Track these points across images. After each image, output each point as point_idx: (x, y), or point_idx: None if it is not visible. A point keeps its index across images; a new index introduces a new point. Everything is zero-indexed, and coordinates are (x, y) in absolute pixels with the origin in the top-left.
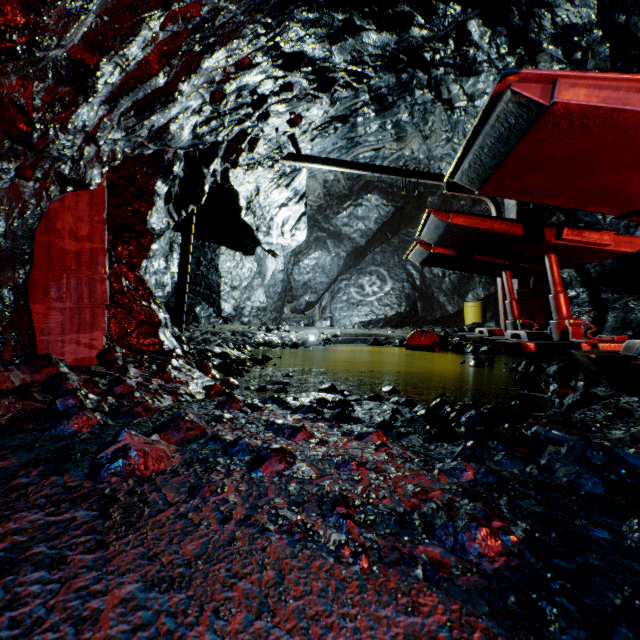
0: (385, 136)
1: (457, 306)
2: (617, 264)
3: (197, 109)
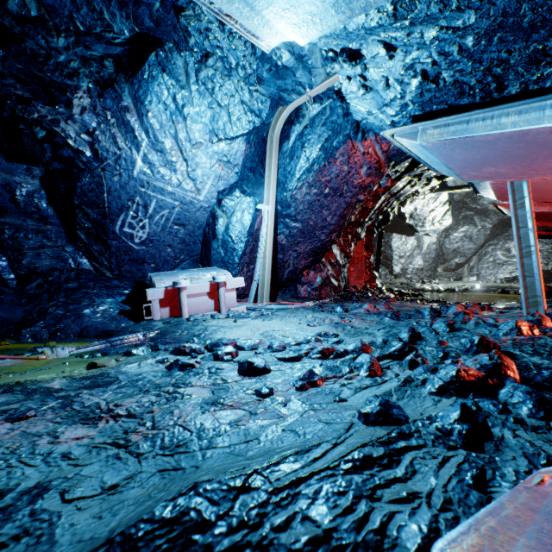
0: None
1: None
2: None
3: None
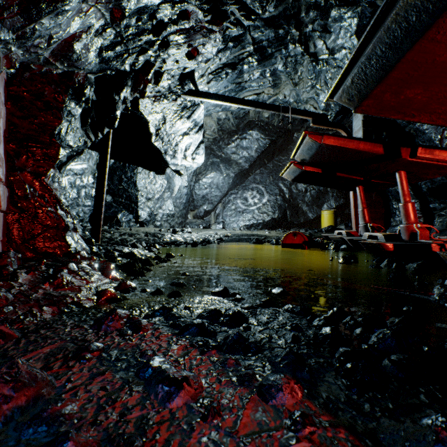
0: (265, 82)
1: (316, 213)
2: (445, 181)
3: (100, 30)
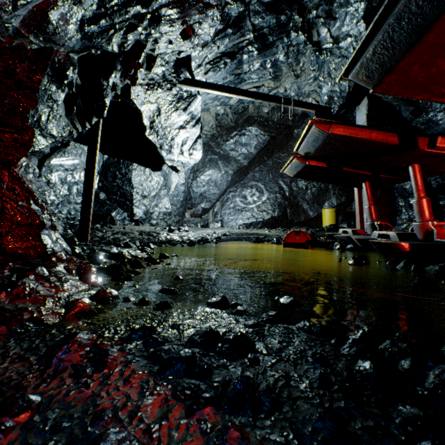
0: (265, 74)
1: (316, 212)
2: None
3: None
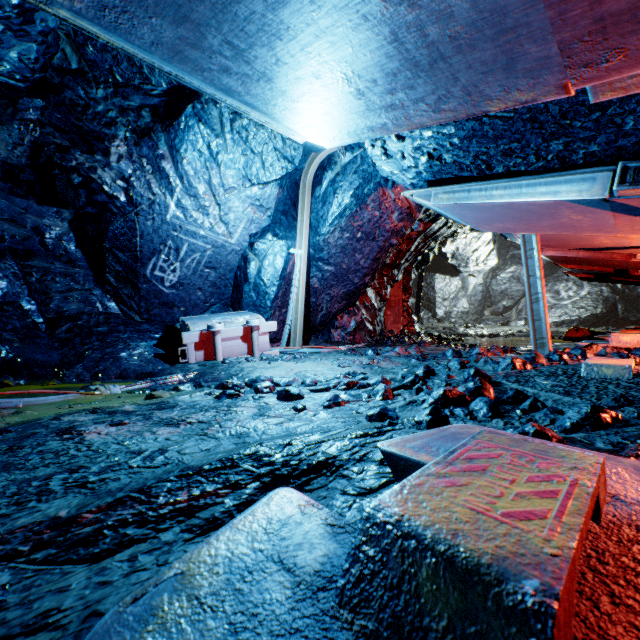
0: None
1: None
2: None
3: None
